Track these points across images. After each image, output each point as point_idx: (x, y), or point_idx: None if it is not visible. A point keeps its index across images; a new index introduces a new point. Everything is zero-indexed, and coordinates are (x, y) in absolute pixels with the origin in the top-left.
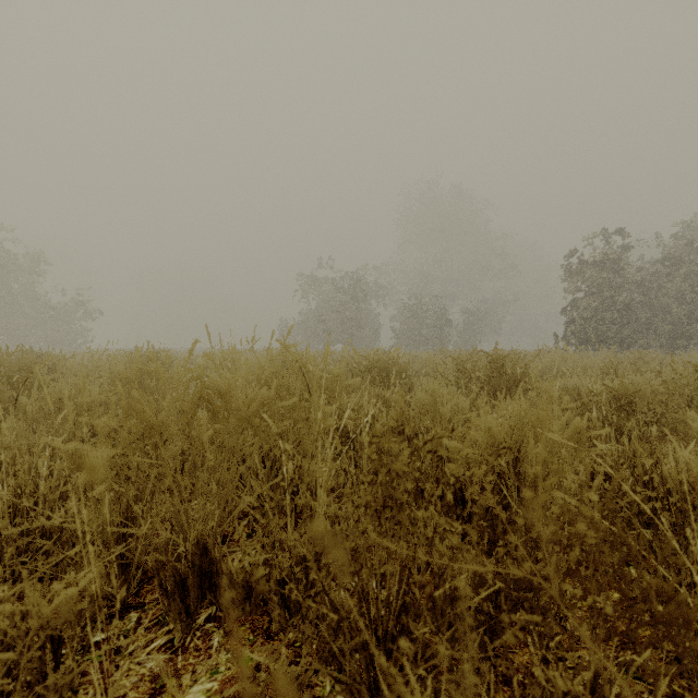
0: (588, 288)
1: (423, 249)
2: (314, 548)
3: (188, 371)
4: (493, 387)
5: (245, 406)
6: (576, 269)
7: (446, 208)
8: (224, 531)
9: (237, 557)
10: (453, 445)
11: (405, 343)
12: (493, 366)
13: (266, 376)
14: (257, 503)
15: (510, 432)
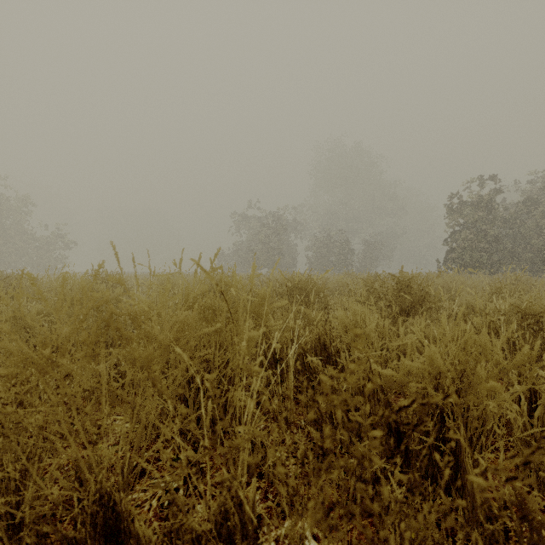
0: (464, 223)
1: (331, 193)
2: (237, 503)
3: (92, 295)
4: (399, 305)
5: (167, 331)
6: (455, 208)
7: (349, 161)
8: (148, 456)
9: (157, 492)
10: (387, 373)
11: (317, 267)
12: (399, 287)
13: (194, 298)
14: (158, 475)
15: (454, 362)
